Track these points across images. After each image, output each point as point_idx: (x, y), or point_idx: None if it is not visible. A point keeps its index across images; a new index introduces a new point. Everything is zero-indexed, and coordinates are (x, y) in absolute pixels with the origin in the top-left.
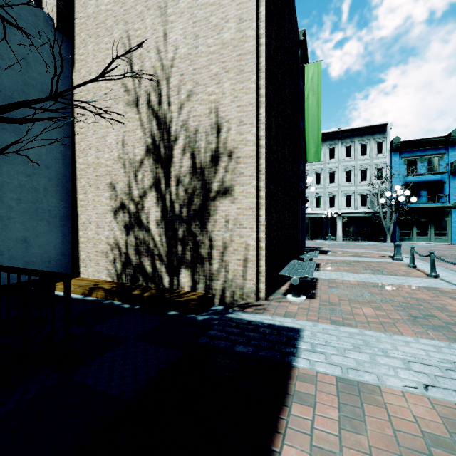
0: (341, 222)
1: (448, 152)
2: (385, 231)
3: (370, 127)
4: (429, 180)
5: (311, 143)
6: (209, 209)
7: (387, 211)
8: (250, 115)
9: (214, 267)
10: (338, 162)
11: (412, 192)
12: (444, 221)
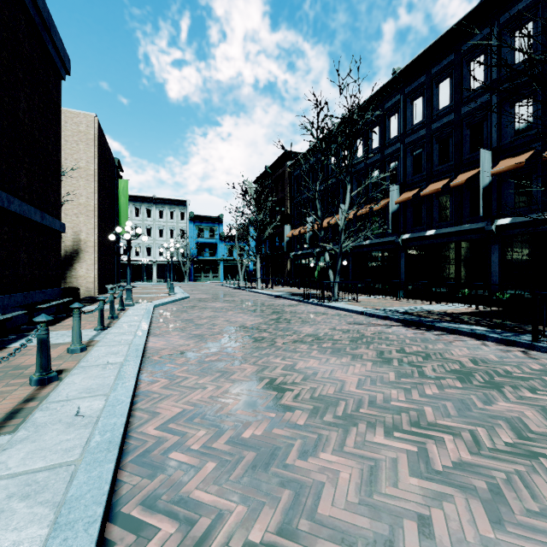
0: (156, 268)
1: (219, 226)
2: (184, 275)
3: (176, 200)
4: (210, 242)
5: (122, 224)
6: (73, 264)
7: (187, 261)
8: (92, 232)
9: (75, 285)
10: (153, 221)
11: (201, 249)
12: (218, 268)
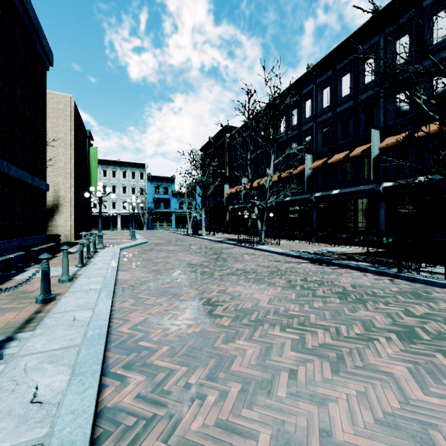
0: (120, 218)
1: (172, 185)
2: (143, 224)
3: (136, 163)
4: (164, 198)
5: (93, 183)
6: (54, 215)
7: (145, 212)
8: (69, 190)
9: (55, 233)
10: (118, 180)
11: (157, 203)
12: (171, 219)
